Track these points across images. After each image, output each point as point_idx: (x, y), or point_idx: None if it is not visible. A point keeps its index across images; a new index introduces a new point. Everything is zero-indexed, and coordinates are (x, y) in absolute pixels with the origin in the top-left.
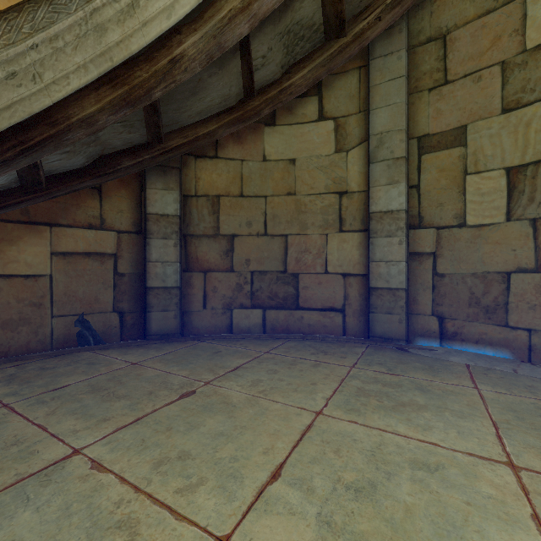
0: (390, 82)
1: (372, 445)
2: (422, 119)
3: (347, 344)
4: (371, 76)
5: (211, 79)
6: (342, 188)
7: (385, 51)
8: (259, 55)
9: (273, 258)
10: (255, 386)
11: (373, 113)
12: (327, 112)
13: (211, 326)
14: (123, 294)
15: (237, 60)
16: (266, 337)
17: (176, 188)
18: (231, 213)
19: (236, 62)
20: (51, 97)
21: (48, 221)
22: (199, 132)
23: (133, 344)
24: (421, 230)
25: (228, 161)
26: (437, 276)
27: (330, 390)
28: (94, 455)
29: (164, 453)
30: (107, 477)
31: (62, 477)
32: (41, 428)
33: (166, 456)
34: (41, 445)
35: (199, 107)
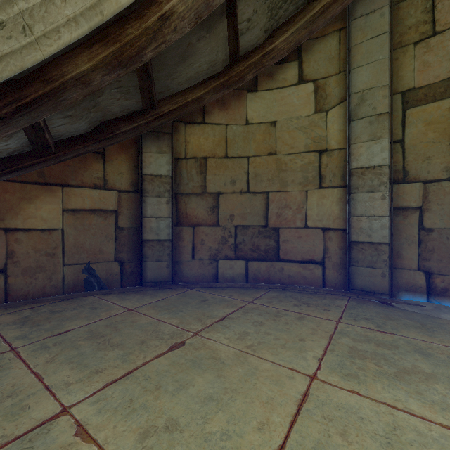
0: (372, 40)
1: (384, 427)
2: (406, 73)
3: (327, 296)
4: (352, 36)
5: (199, 44)
6: (322, 146)
7: (366, 10)
8: (244, 18)
9: (255, 213)
10: (242, 340)
11: (354, 72)
12: (307, 75)
13: (199, 275)
14: (123, 246)
15: (223, 24)
16: (249, 287)
17: (168, 152)
18: (216, 173)
19: (222, 25)
20: (42, 51)
21: (60, 182)
22: (188, 98)
23: (131, 290)
24: (405, 184)
25: (214, 125)
26: (424, 231)
27: (321, 348)
28: (81, 416)
29: (151, 420)
30: (90, 449)
31: (45, 444)
32: (38, 378)
33: (153, 425)
34: (34, 398)
35: (188, 74)
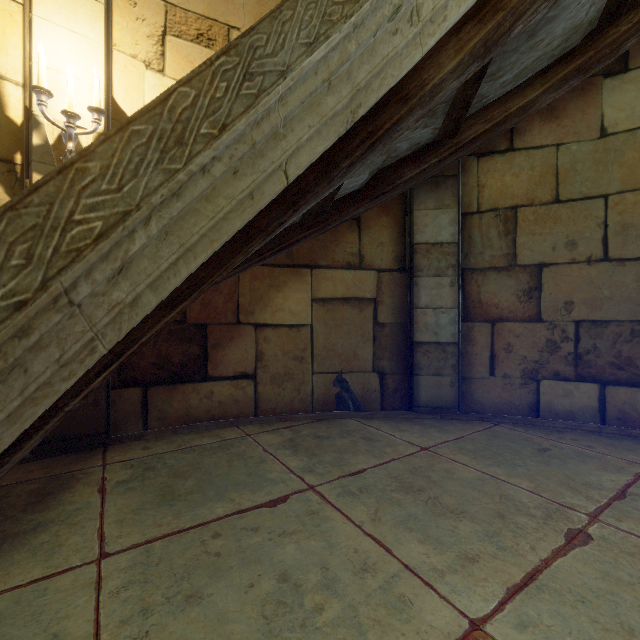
0: None
1: None
2: None
3: None
4: None
5: None
6: None
7: None
8: None
9: (622, 298)
10: None
11: None
12: None
13: (503, 402)
14: (384, 350)
15: None
16: (615, 433)
17: (452, 205)
18: (536, 231)
19: None
20: (422, 47)
21: (309, 263)
22: (510, 107)
23: (399, 416)
24: None
25: (531, 151)
26: None
27: None
28: None
29: None
30: None
31: None
32: (382, 547)
33: None
34: (405, 585)
35: (524, 63)
